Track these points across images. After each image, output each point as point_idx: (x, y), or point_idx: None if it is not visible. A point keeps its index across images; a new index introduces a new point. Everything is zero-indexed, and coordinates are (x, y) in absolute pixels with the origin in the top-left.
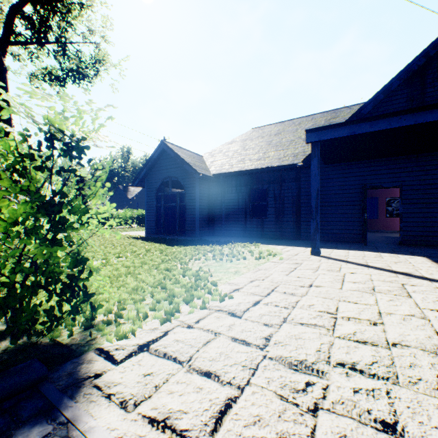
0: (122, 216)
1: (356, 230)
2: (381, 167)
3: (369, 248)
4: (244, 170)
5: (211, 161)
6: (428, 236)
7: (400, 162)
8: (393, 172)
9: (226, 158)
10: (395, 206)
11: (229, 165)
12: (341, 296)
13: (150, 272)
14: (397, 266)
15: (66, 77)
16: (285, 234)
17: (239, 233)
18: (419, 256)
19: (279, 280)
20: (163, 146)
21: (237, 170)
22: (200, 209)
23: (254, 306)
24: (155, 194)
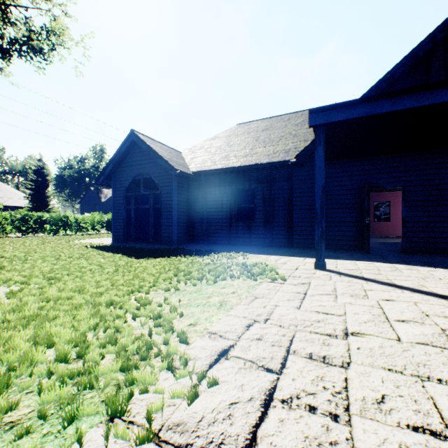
0: (89, 221)
1: (354, 236)
2: (382, 165)
3: (375, 258)
4: (229, 168)
5: (191, 158)
6: (433, 242)
7: (402, 160)
8: (396, 171)
9: (209, 154)
10: (382, 210)
11: (212, 162)
12: (415, 363)
13: (78, 312)
14: (433, 285)
15: (9, 48)
16: (276, 241)
17: (223, 240)
18: (440, 268)
19: (291, 322)
20: (134, 137)
21: (220, 167)
22: (177, 212)
23: (264, 417)
24: (124, 194)
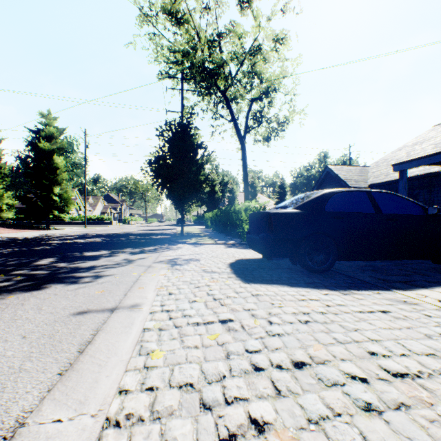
0: None
1: None
2: None
3: None
4: (394, 180)
5: (372, 172)
6: None
7: None
8: None
9: (387, 167)
10: None
11: (384, 175)
12: None
13: None
14: None
15: (270, 137)
16: None
17: None
18: None
19: None
20: (327, 169)
21: (388, 179)
22: None
23: None
24: None
